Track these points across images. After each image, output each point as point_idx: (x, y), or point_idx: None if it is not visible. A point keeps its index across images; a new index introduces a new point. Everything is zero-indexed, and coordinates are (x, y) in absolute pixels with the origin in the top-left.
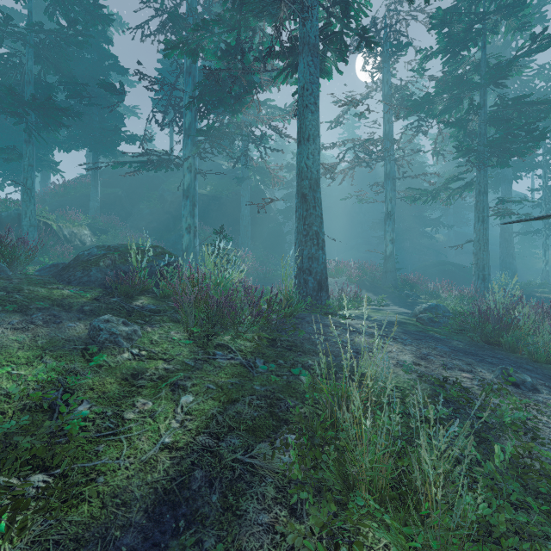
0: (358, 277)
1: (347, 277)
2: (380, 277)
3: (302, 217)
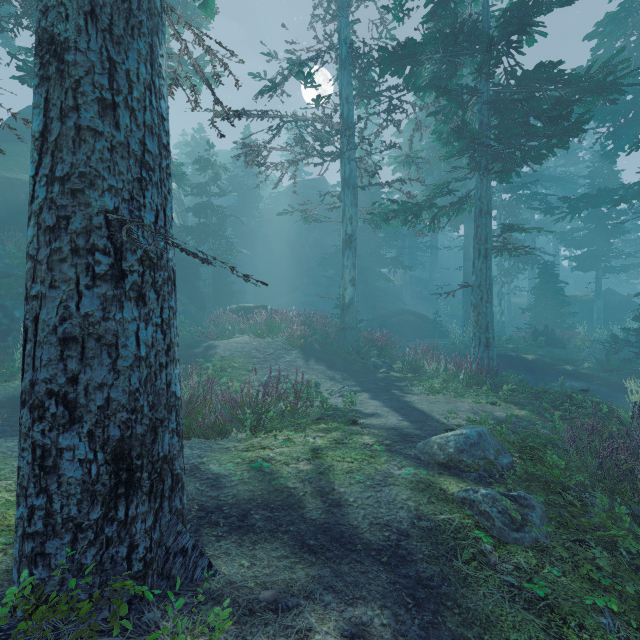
0: (303, 338)
1: (286, 338)
2: (335, 337)
3: (40, 141)
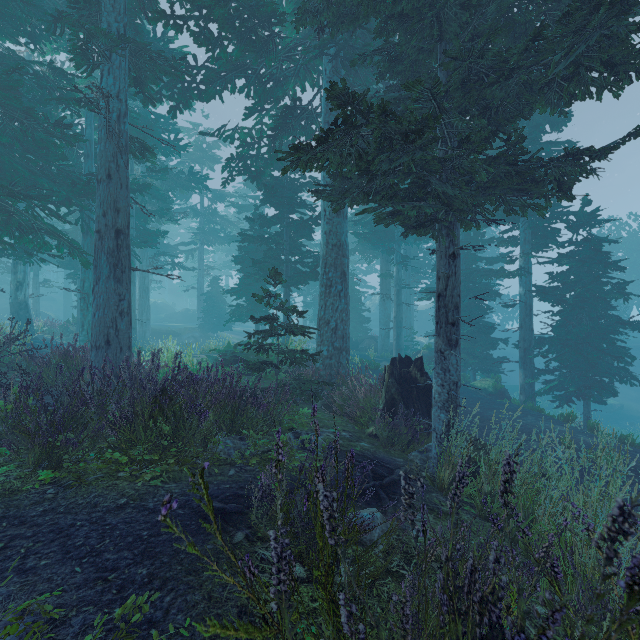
0: None
1: None
2: None
3: None
